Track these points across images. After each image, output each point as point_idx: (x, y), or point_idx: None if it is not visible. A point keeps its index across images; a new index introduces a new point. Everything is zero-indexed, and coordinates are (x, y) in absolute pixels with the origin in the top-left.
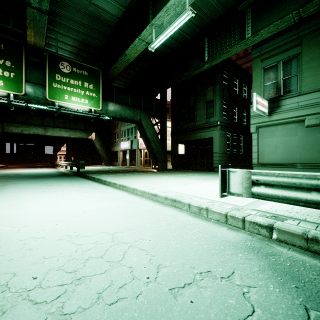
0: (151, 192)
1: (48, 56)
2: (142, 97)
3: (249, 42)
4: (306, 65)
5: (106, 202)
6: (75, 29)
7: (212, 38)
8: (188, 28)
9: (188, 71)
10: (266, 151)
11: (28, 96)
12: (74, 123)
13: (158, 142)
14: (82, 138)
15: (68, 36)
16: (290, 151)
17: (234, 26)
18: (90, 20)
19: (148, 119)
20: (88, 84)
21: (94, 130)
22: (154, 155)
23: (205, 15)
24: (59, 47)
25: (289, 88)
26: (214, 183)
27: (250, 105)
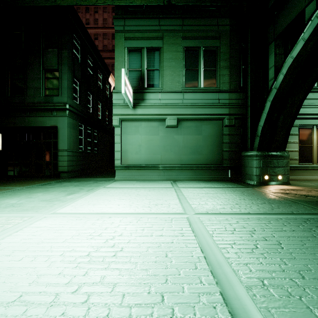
0: None
1: None
2: None
3: None
4: (167, 63)
5: None
6: None
7: None
8: None
9: None
10: (130, 150)
11: None
12: None
13: None
14: None
15: None
16: (153, 151)
17: None
18: None
19: None
20: None
21: None
22: None
23: None
24: None
25: (153, 82)
26: (61, 218)
27: (105, 98)
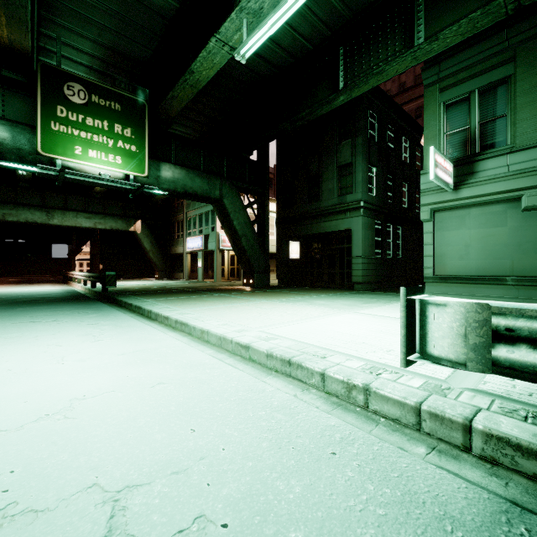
0: (237, 341)
1: (41, 69)
2: (225, 157)
3: (420, 54)
4: (524, 97)
5: (135, 367)
6: (95, 21)
7: (352, 47)
8: (308, 28)
9: (308, 108)
10: (448, 254)
11: (0, 145)
12: (103, 204)
13: (253, 238)
14: (118, 231)
15: (83, 35)
16: (494, 254)
17: (393, 24)
18: (124, 3)
19: (236, 196)
20: (122, 128)
21: (140, 216)
22: (246, 260)
23: (341, 2)
24: (66, 57)
25: (492, 140)
26: (361, 315)
27: (413, 174)
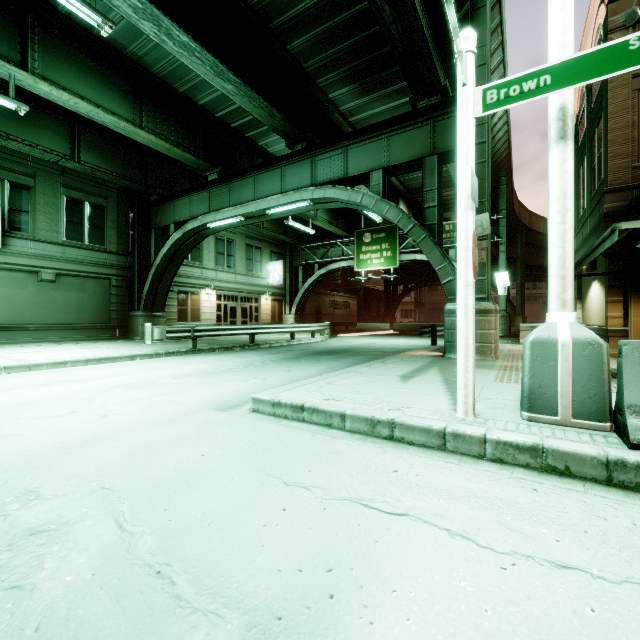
0: (55, 361)
1: None
2: None
3: None
4: (41, 207)
5: (69, 372)
6: None
7: None
8: None
9: None
10: None
11: None
12: None
13: None
14: None
15: None
16: (19, 308)
17: None
18: None
19: None
20: None
21: None
22: None
23: None
24: None
25: (20, 225)
26: (16, 353)
27: None
